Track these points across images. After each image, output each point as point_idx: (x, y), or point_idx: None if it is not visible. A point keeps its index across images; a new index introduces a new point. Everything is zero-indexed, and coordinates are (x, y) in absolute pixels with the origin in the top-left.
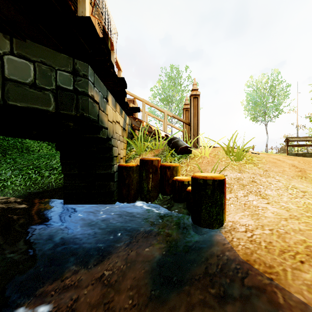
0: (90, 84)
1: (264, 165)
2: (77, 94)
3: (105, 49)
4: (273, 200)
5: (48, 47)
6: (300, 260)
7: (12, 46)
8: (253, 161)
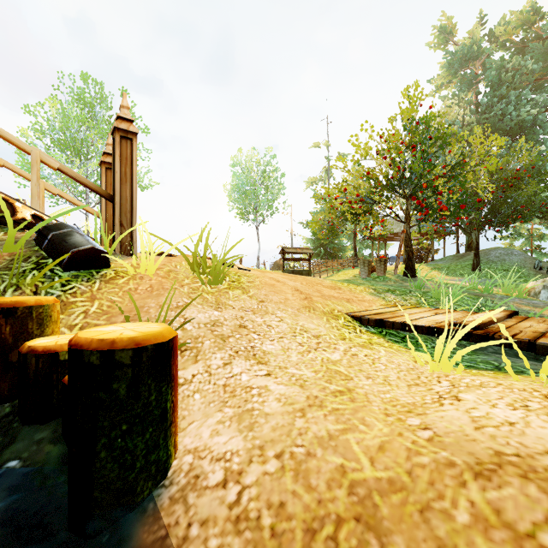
0: None
1: (259, 291)
2: None
3: None
4: (277, 363)
5: None
6: None
7: None
8: (241, 283)
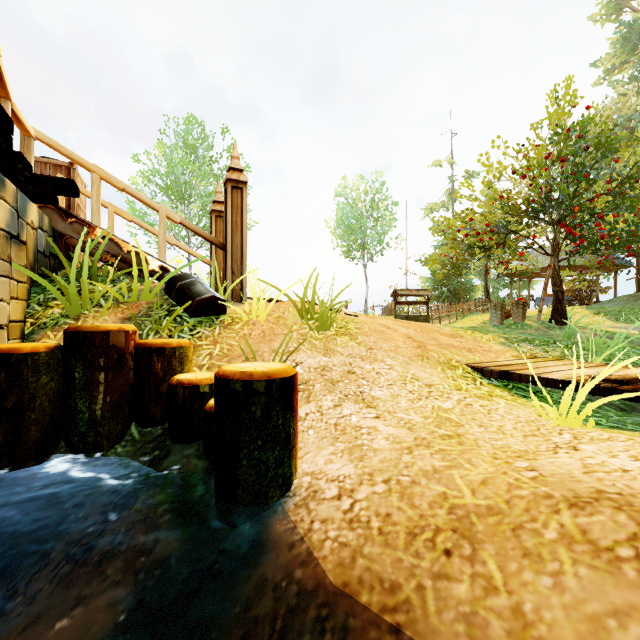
0: None
1: (367, 338)
2: None
3: None
4: (386, 408)
5: None
6: (444, 549)
7: None
8: (349, 330)
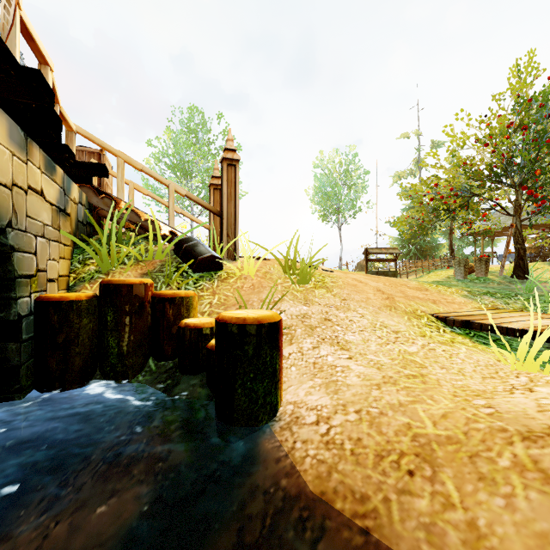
0: None
1: (341, 290)
2: None
3: None
4: (357, 350)
5: None
6: (407, 470)
7: None
8: (325, 283)
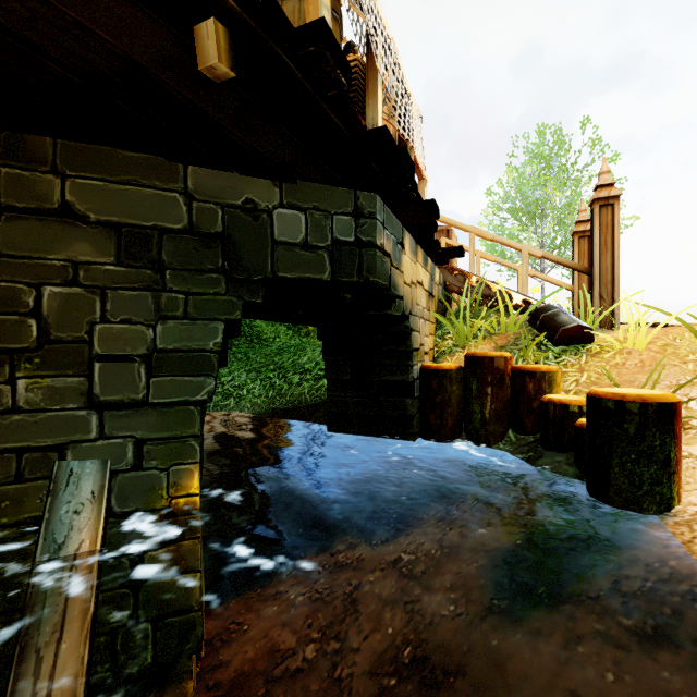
0: (379, 226)
1: None
2: (361, 247)
3: (405, 166)
4: None
5: (322, 183)
6: None
7: (282, 195)
8: None
